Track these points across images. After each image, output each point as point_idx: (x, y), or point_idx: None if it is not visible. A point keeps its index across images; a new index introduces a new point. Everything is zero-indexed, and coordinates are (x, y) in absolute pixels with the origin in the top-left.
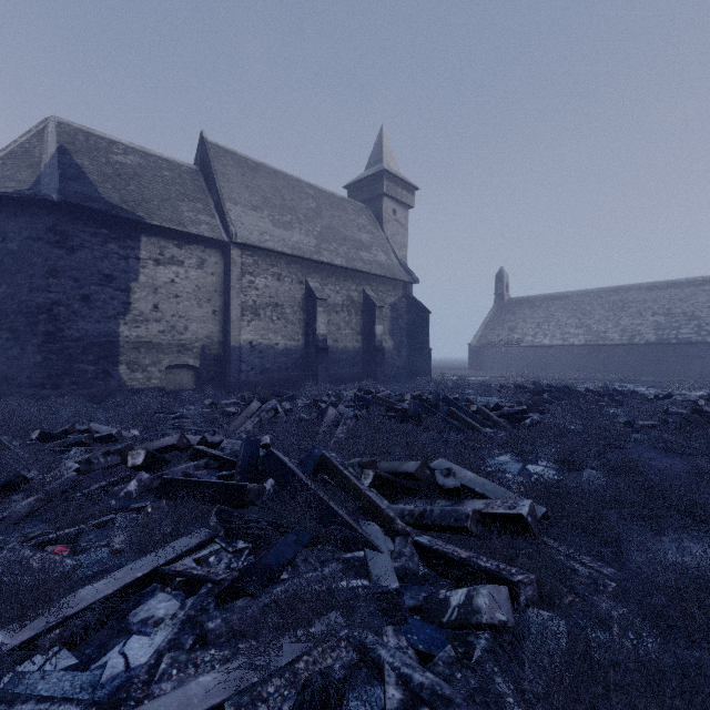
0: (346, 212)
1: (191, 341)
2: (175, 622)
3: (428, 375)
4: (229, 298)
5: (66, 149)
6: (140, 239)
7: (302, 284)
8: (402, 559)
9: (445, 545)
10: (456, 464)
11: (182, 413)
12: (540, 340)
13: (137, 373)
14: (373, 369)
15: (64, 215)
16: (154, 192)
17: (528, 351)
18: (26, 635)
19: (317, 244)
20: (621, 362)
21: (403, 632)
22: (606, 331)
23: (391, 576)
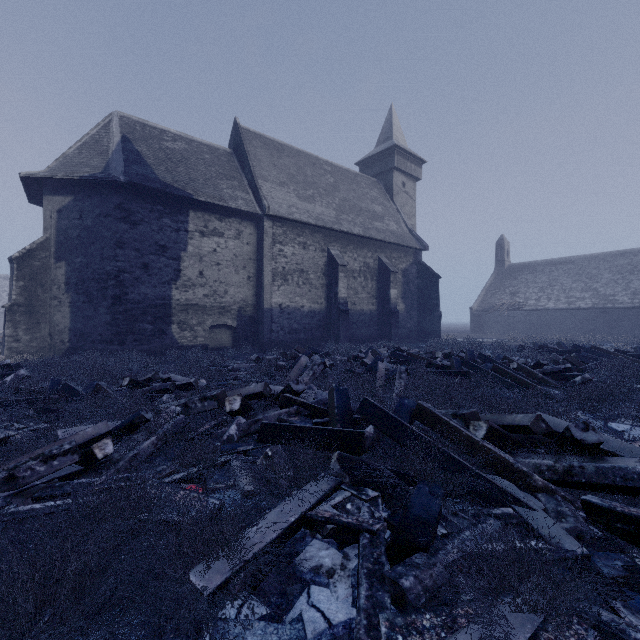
0: (360, 186)
1: (229, 303)
2: (349, 574)
3: (438, 336)
4: (261, 265)
5: (127, 138)
6: (188, 213)
7: (324, 252)
8: (568, 520)
9: (625, 507)
10: None
11: (233, 366)
12: (544, 303)
13: (185, 332)
14: (387, 331)
15: (128, 194)
16: (199, 172)
17: (531, 314)
18: (217, 578)
19: (337, 215)
20: (632, 325)
21: (636, 610)
22: (615, 294)
23: (568, 538)
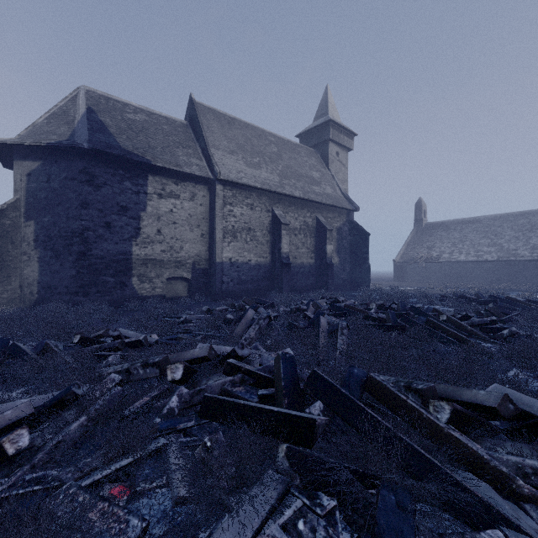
0: (300, 155)
1: (185, 258)
2: None
3: (367, 286)
4: (213, 224)
5: (92, 109)
6: (147, 177)
7: (269, 212)
8: None
9: None
10: (489, 384)
11: (185, 317)
12: (456, 256)
13: (145, 283)
14: (324, 281)
15: (92, 160)
16: (157, 141)
17: (445, 265)
18: None
19: (280, 180)
20: (532, 275)
21: None
22: (516, 249)
23: None
